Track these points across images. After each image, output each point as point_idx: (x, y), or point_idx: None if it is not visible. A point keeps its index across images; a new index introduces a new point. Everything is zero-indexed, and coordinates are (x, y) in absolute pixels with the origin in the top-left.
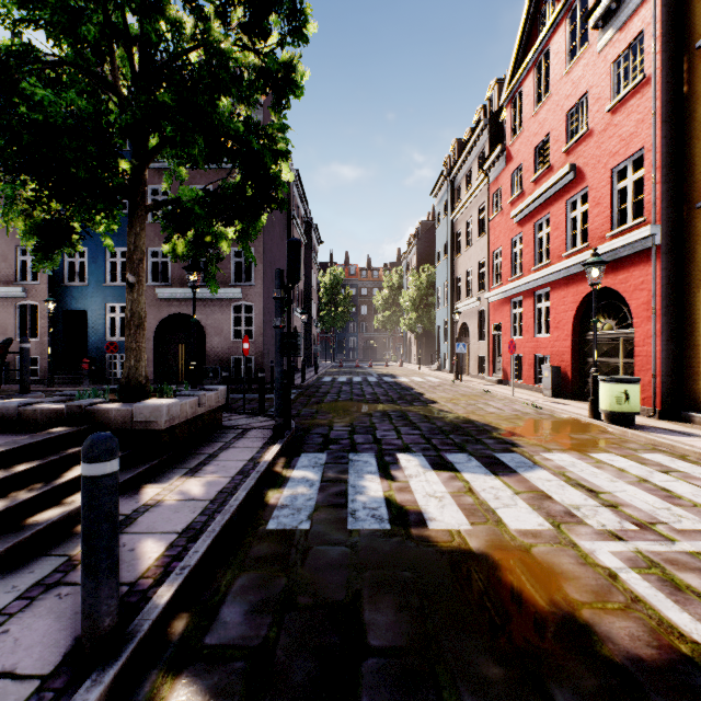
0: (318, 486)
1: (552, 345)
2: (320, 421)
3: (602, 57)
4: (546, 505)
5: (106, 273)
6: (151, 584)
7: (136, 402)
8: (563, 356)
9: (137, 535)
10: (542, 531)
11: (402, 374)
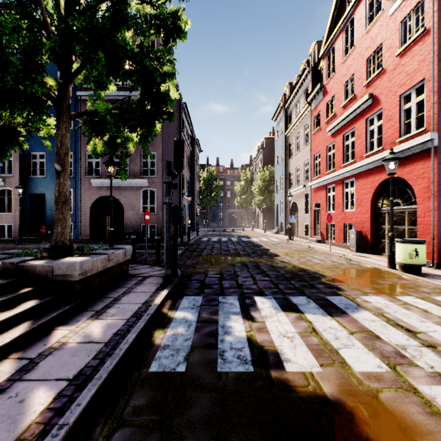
0: (194, 327)
1: (356, 217)
2: (198, 269)
3: (393, 19)
4: (377, 345)
5: None
6: None
7: (60, 259)
8: (364, 224)
9: (32, 382)
10: (383, 374)
11: (253, 235)
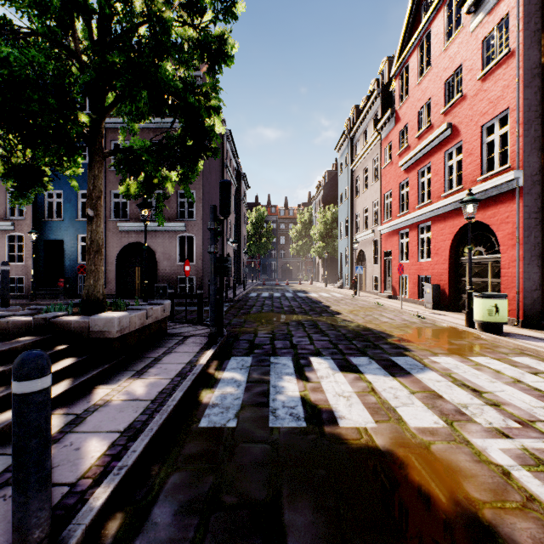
0: (244, 387)
1: (433, 268)
2: (247, 329)
3: (474, 36)
4: (438, 404)
5: (78, 210)
6: (90, 484)
7: (94, 315)
8: (442, 276)
9: (84, 434)
10: (438, 429)
11: (312, 290)
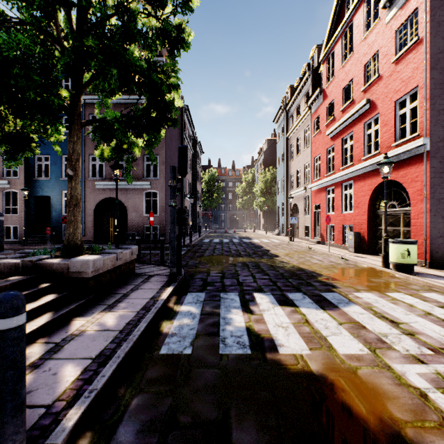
0: (198, 318)
1: (354, 218)
2: (201, 269)
3: (389, 27)
4: (362, 333)
5: (62, 171)
6: (64, 406)
7: (73, 257)
8: (362, 225)
9: (61, 360)
10: (363, 355)
11: (255, 237)
